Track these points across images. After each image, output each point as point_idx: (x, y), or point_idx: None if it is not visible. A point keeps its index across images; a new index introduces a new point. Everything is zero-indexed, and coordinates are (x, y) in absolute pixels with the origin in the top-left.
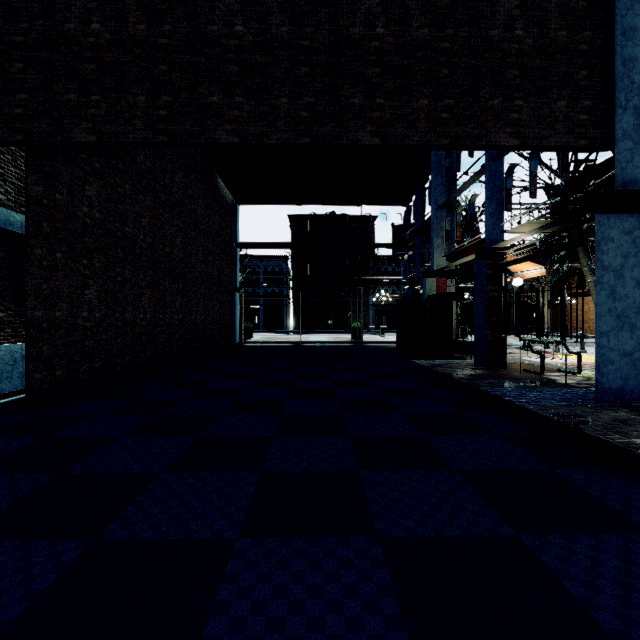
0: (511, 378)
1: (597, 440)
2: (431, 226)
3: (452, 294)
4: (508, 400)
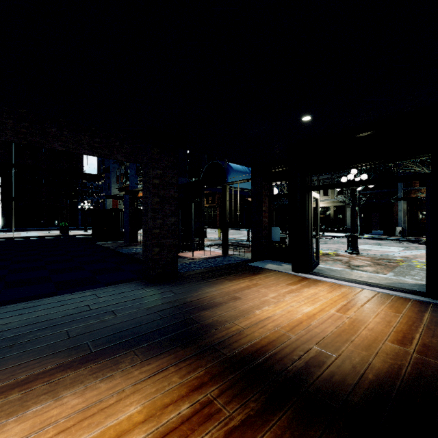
0: (134, 246)
1: (135, 258)
2: (110, 171)
3: (119, 209)
4: (122, 252)
